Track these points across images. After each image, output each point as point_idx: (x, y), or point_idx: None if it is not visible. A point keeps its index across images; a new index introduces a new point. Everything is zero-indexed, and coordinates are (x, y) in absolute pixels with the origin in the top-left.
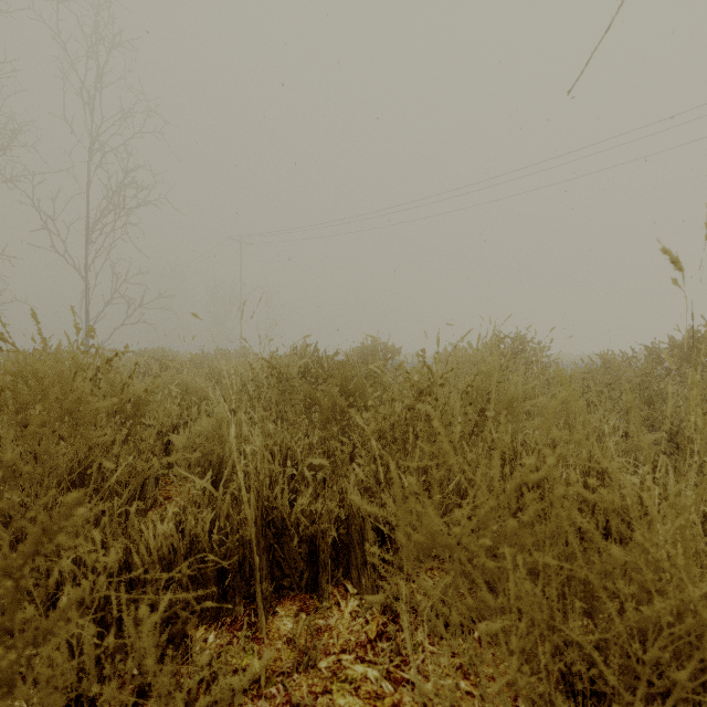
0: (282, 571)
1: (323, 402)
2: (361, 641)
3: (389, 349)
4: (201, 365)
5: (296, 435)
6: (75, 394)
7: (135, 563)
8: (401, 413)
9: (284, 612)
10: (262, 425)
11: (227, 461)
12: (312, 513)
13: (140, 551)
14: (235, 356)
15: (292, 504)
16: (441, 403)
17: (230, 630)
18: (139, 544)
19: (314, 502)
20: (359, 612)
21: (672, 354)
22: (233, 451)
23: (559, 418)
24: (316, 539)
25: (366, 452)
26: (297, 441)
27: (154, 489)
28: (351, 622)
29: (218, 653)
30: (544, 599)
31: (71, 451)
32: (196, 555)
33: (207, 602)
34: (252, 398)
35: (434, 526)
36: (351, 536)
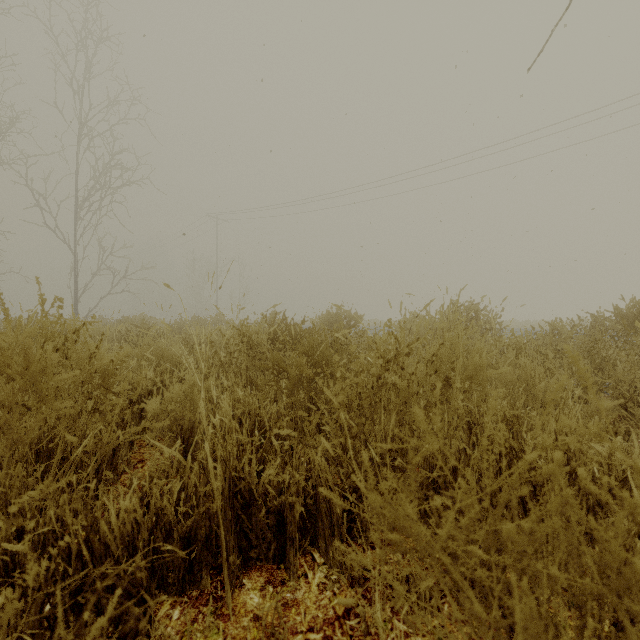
0: (249, 540)
1: (290, 370)
2: (329, 617)
3: (352, 317)
4: (179, 331)
5: (265, 401)
6: (37, 366)
7: (96, 541)
8: (367, 382)
9: (251, 584)
10: (233, 390)
11: (198, 426)
12: (279, 482)
13: (102, 529)
14: (211, 323)
15: (259, 472)
16: (405, 371)
17: (195, 605)
18: (100, 521)
19: (281, 472)
20: (326, 584)
21: (623, 322)
22: (203, 418)
23: (518, 384)
24: (283, 510)
25: (333, 422)
26: (266, 405)
27: (128, 452)
28: (319, 596)
29: (182, 632)
30: (548, 620)
31: (33, 424)
32: (162, 526)
33: (163, 597)
34: (223, 364)
35: (416, 528)
36: (319, 506)
